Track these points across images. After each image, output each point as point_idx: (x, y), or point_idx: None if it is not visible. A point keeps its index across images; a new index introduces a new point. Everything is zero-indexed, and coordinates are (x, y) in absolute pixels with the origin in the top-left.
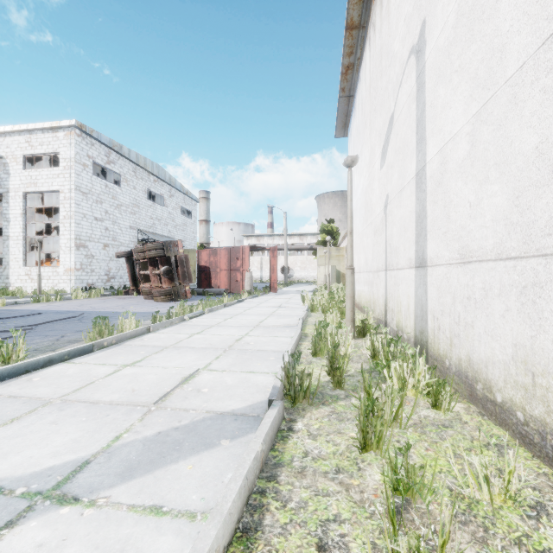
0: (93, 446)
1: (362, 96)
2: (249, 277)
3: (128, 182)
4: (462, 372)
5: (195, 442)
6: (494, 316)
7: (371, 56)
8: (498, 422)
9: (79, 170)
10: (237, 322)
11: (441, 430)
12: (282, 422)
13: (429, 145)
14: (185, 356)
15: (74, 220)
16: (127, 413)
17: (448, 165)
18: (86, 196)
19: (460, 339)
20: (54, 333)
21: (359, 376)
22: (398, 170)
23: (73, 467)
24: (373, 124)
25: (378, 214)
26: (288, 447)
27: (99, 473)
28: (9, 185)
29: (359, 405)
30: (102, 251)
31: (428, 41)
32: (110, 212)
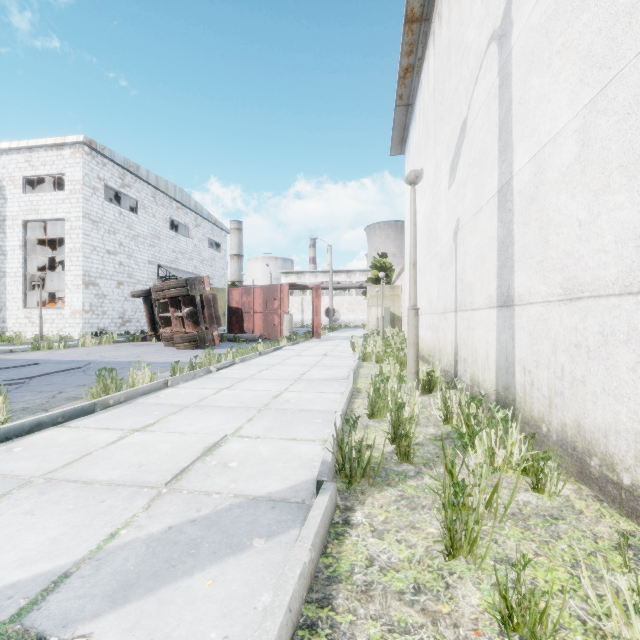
0: (78, 549)
1: (424, 103)
2: (288, 321)
3: (146, 209)
4: (568, 442)
5: (218, 543)
6: (619, 370)
7: (437, 53)
8: (624, 512)
9: (89, 195)
10: (274, 374)
11: (549, 524)
12: (336, 512)
13: (518, 152)
14: (209, 418)
15: (82, 254)
16: (129, 498)
17: (546, 174)
18: (97, 225)
19: (565, 398)
20: (50, 389)
21: (429, 444)
22: (473, 188)
23: (44, 584)
24: (439, 135)
25: (446, 244)
26: (345, 550)
27: (81, 593)
28: (5, 212)
29: (434, 486)
30: (115, 290)
31: (515, 20)
32: (125, 245)
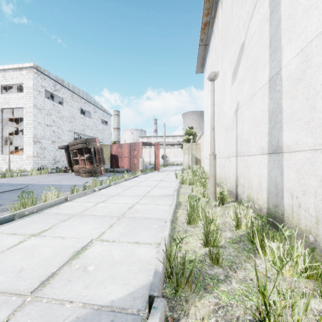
0: None
1: (215, 41)
2: (141, 161)
3: (67, 103)
4: None
5: None
6: None
7: (223, 11)
8: None
9: (36, 95)
10: (131, 192)
11: None
12: None
13: (286, 51)
14: (85, 224)
15: (33, 126)
16: None
17: (313, 60)
18: (41, 111)
19: None
20: None
21: (230, 247)
22: (249, 82)
23: None
24: (225, 57)
25: (230, 117)
26: None
27: None
28: None
29: (242, 292)
30: (51, 145)
31: None
32: (56, 121)
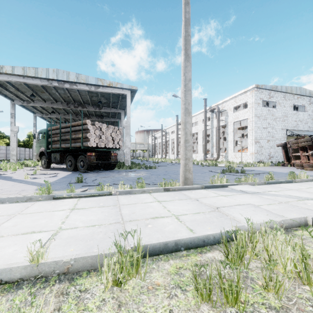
0: None
1: None
2: None
3: (280, 104)
4: None
5: None
6: None
7: None
8: None
9: (256, 107)
10: None
11: None
12: None
13: None
14: None
15: (254, 130)
16: None
17: None
18: (259, 118)
19: None
20: None
21: None
22: None
23: None
24: None
25: None
26: None
27: None
28: (228, 120)
29: None
30: (266, 144)
31: None
32: (270, 123)
